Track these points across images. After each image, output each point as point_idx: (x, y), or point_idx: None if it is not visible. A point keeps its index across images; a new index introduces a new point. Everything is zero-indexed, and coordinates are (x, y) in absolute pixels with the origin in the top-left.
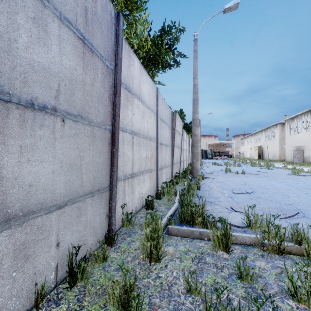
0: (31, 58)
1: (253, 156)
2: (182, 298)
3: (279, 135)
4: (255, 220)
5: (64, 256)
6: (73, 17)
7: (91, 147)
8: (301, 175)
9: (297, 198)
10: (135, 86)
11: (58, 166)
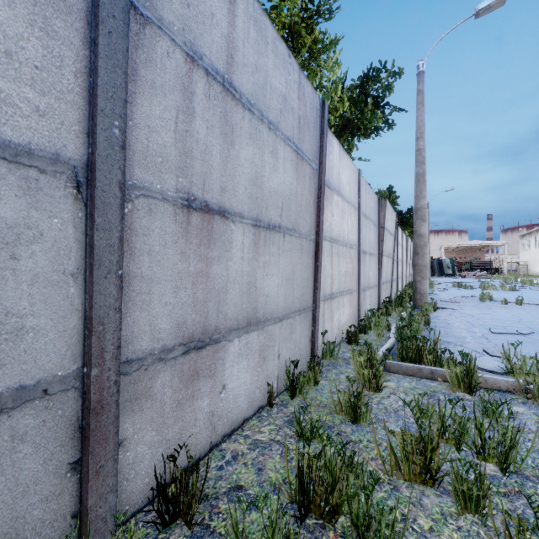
0: (270, 186)
1: None
2: (411, 420)
3: None
4: (520, 365)
5: (282, 370)
6: (291, 133)
7: (300, 261)
8: None
9: None
10: (334, 178)
11: (280, 281)
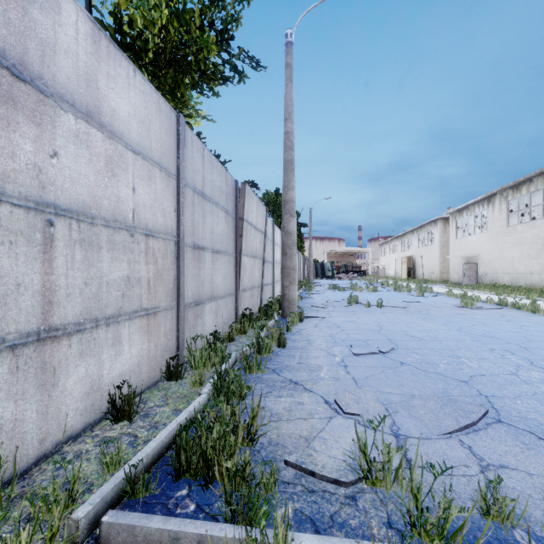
0: None
1: (399, 274)
2: None
3: (440, 238)
4: (383, 462)
5: None
6: None
7: None
8: (477, 308)
9: (476, 364)
10: (66, 77)
11: None
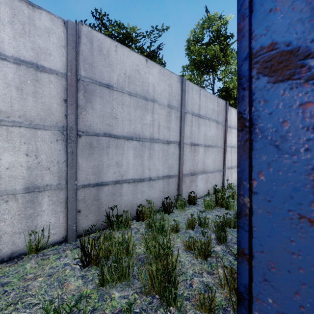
0: (208, 135)
1: None
2: None
3: None
4: None
5: (212, 187)
6: (215, 118)
7: (218, 155)
8: None
9: None
10: (233, 123)
11: (211, 161)
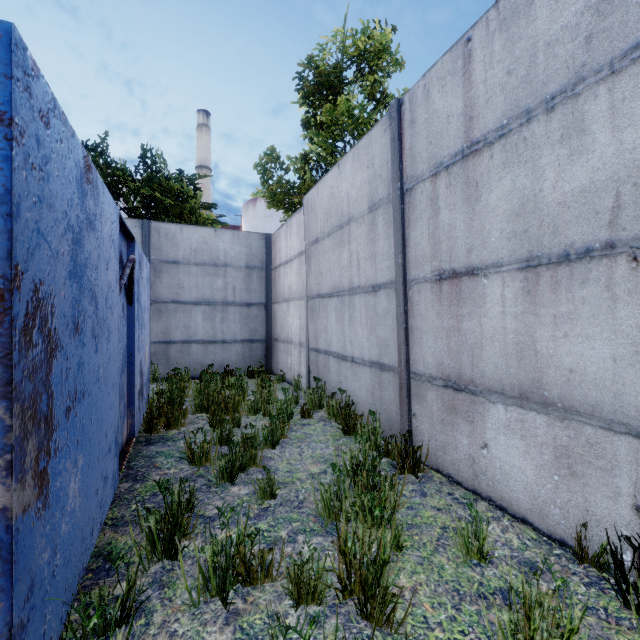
0: (561, 193)
1: None
2: None
3: None
4: None
5: None
6: None
7: None
8: None
9: None
10: None
11: (627, 351)
